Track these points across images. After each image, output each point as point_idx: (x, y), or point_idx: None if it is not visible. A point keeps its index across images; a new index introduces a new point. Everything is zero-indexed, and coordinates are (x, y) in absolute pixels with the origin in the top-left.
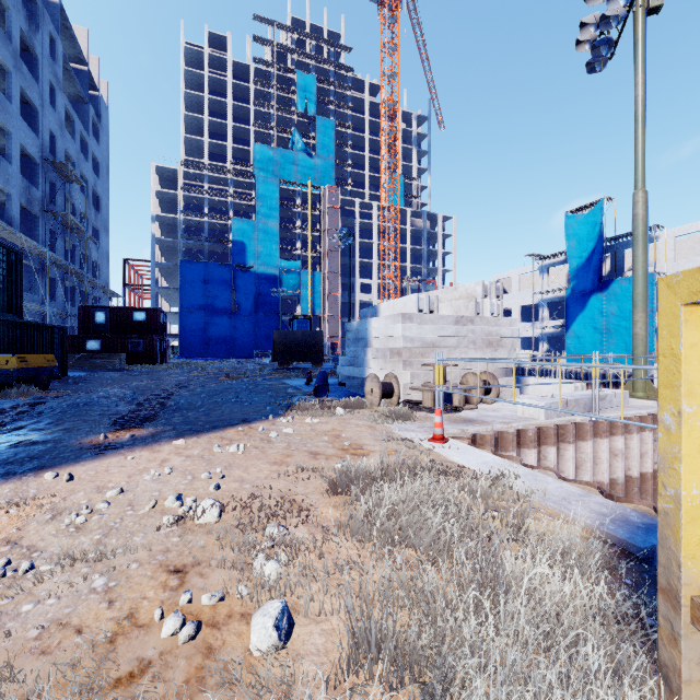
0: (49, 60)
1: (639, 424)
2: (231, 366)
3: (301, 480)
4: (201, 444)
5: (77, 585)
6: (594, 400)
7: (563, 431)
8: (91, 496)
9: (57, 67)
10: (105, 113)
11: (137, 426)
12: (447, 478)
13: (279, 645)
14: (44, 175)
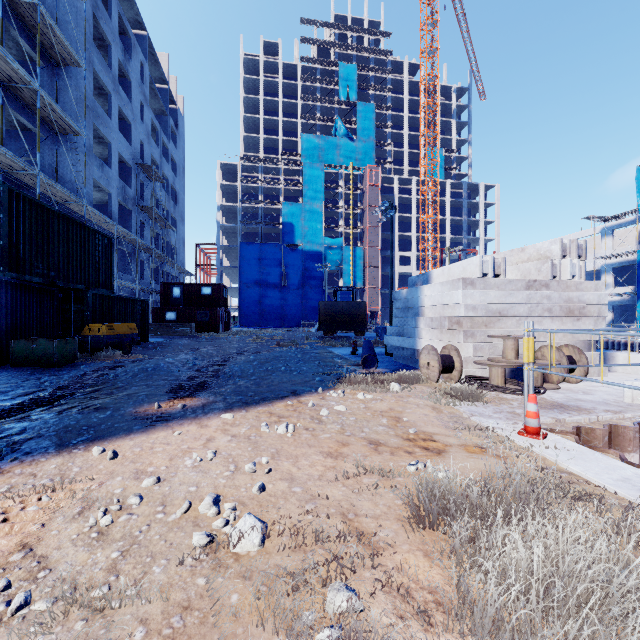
0: (139, 82)
1: None
2: (281, 335)
3: (365, 489)
4: (249, 420)
5: None
6: None
7: None
8: (127, 483)
9: (145, 87)
10: (181, 122)
11: (190, 394)
12: (585, 508)
13: None
14: (135, 177)
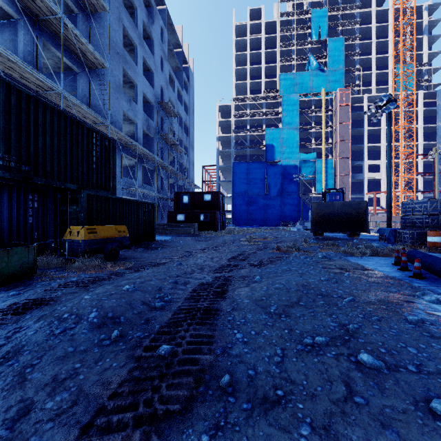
0: (160, 42)
1: None
2: (269, 234)
3: None
4: None
5: None
6: None
7: None
8: None
9: (164, 46)
10: (191, 77)
11: None
12: None
13: None
14: (157, 113)
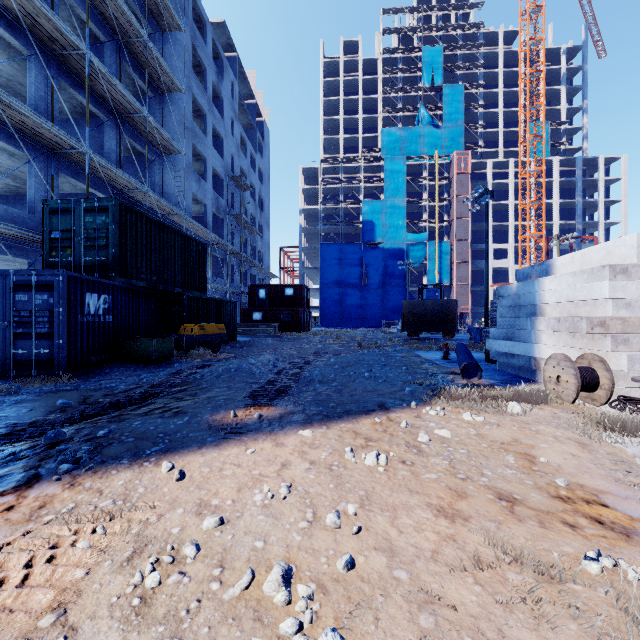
0: (230, 100)
1: None
2: (362, 335)
3: (518, 601)
4: (330, 441)
5: None
6: None
7: None
8: (187, 519)
9: (235, 104)
10: (267, 133)
11: (268, 402)
12: None
13: None
14: (227, 188)
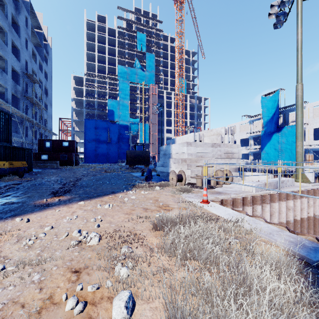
0: (25, 27)
1: (309, 196)
2: (107, 167)
3: (139, 223)
4: (92, 204)
5: (25, 279)
6: (279, 183)
7: (264, 198)
8: (37, 230)
9: (28, 30)
10: (50, 51)
11: (62, 195)
12: (211, 222)
13: (127, 317)
14: (22, 80)
